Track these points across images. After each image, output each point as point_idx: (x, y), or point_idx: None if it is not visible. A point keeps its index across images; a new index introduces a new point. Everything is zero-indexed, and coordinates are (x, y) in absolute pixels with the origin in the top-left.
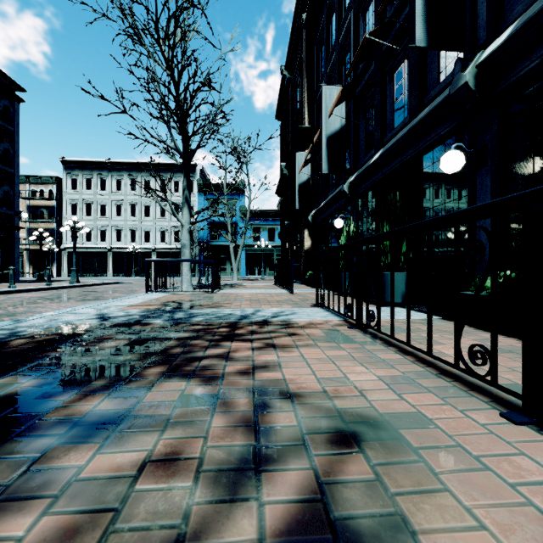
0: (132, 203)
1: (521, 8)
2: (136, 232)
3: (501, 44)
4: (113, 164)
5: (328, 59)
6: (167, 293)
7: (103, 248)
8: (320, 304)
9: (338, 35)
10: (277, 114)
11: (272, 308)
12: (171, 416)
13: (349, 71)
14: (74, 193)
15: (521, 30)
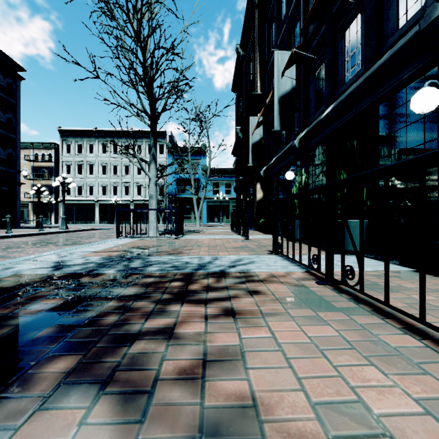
0: (115, 163)
1: None
2: (117, 188)
3: None
4: (99, 132)
5: (279, 32)
6: (135, 239)
7: (91, 200)
8: (277, 251)
9: (288, 8)
10: (233, 87)
11: (230, 255)
12: None
13: (303, 30)
14: (68, 156)
15: None
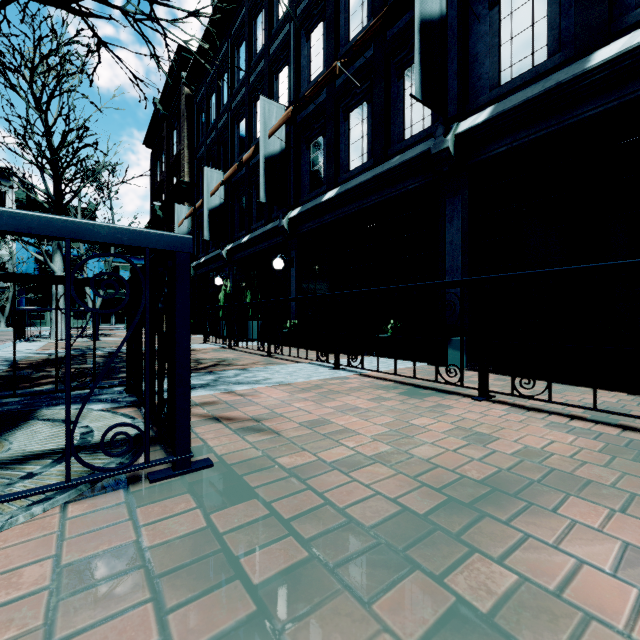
0: None
1: (305, 199)
2: None
3: (295, 215)
4: None
5: (209, 132)
6: (44, 342)
7: None
8: (207, 341)
9: (217, 120)
10: (147, 141)
11: None
12: None
13: (227, 177)
14: None
15: (301, 214)
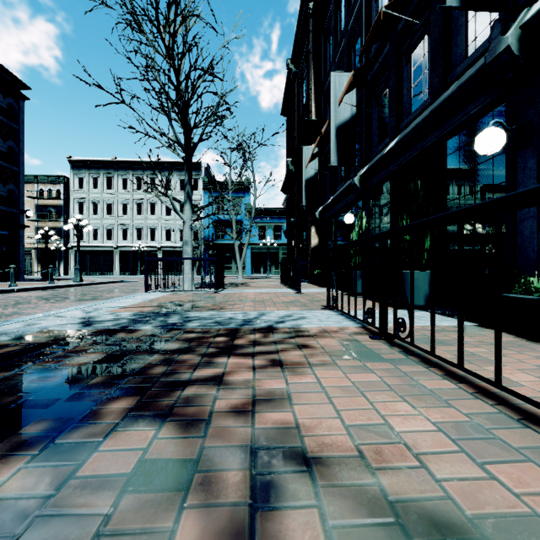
0: (138, 201)
1: None
2: (141, 231)
3: None
4: (119, 163)
5: (337, 48)
6: (167, 293)
7: (109, 246)
8: (332, 306)
9: (347, 20)
10: (283, 110)
11: (278, 311)
12: (115, 507)
13: (362, 52)
14: (81, 192)
15: None
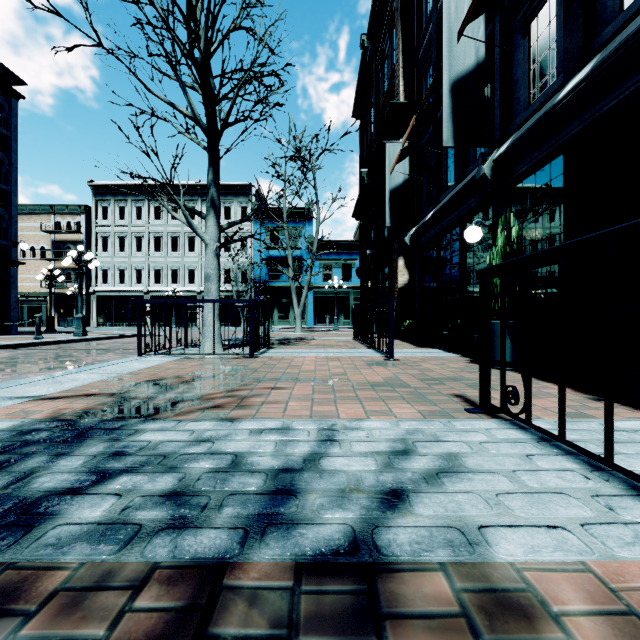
0: (174, 235)
1: None
2: (178, 272)
3: None
4: (150, 187)
5: None
6: (173, 358)
7: (138, 291)
8: (503, 410)
9: None
10: (355, 110)
11: (369, 420)
12: None
13: None
14: (105, 224)
15: None
